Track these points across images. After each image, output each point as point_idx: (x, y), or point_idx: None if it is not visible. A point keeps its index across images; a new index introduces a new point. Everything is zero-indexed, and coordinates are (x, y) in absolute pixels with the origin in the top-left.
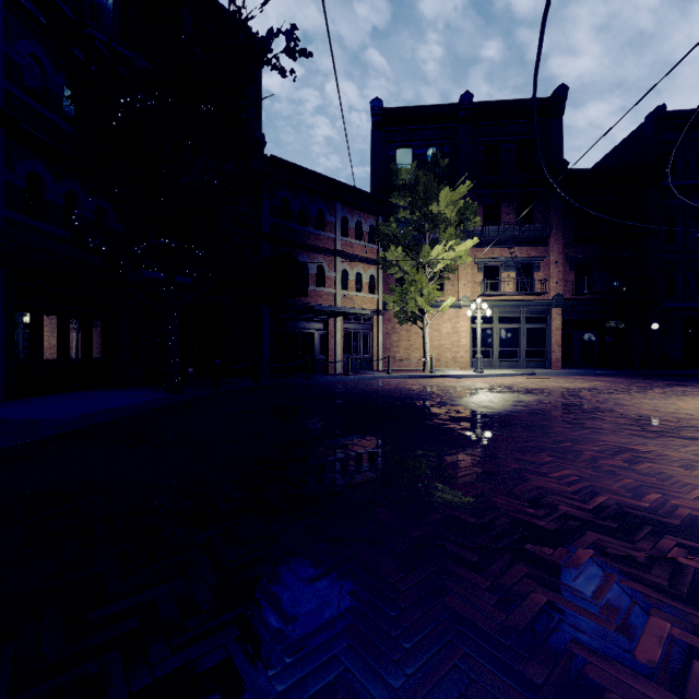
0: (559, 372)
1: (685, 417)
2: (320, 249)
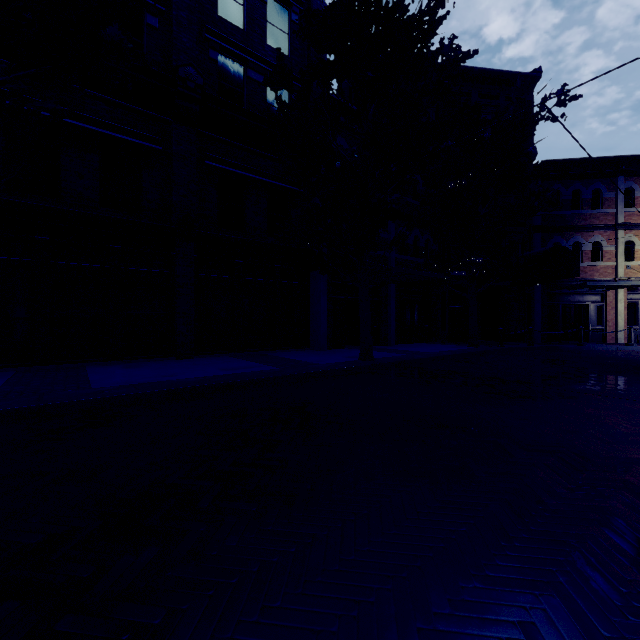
0: None
1: None
2: (596, 227)
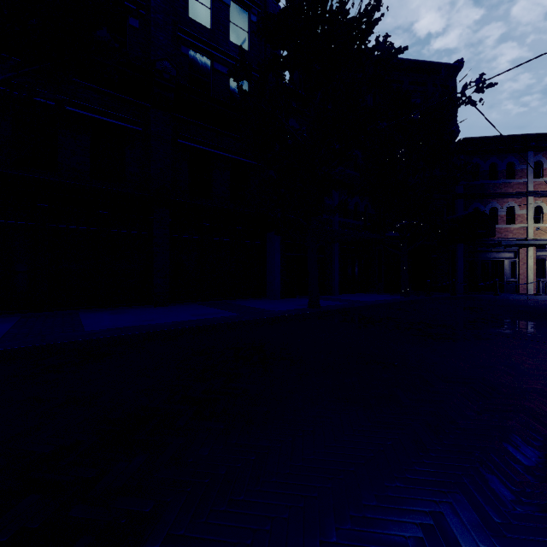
0: None
1: None
2: (510, 194)
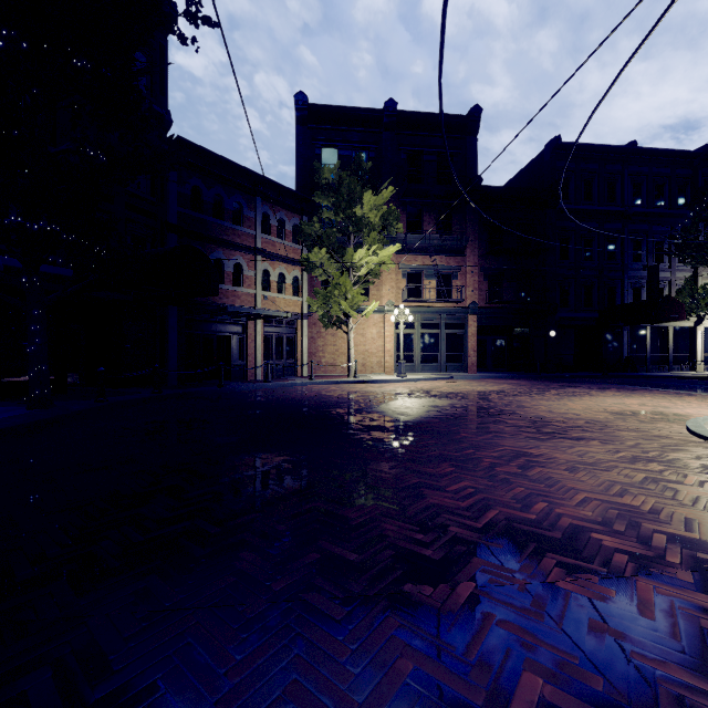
0: (474, 376)
1: (573, 417)
2: (238, 246)
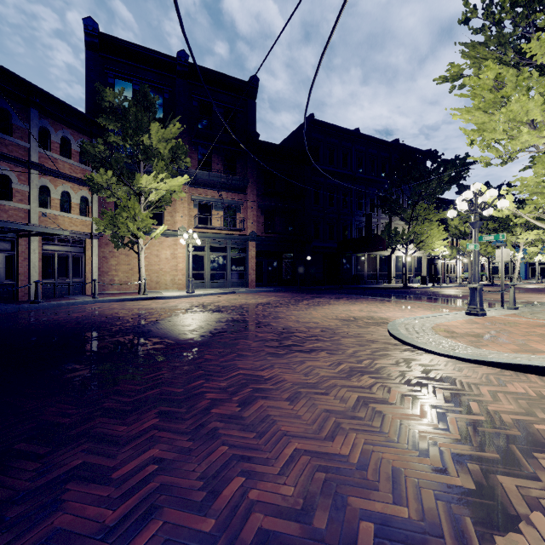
0: (252, 290)
1: (313, 326)
2: (3, 155)
